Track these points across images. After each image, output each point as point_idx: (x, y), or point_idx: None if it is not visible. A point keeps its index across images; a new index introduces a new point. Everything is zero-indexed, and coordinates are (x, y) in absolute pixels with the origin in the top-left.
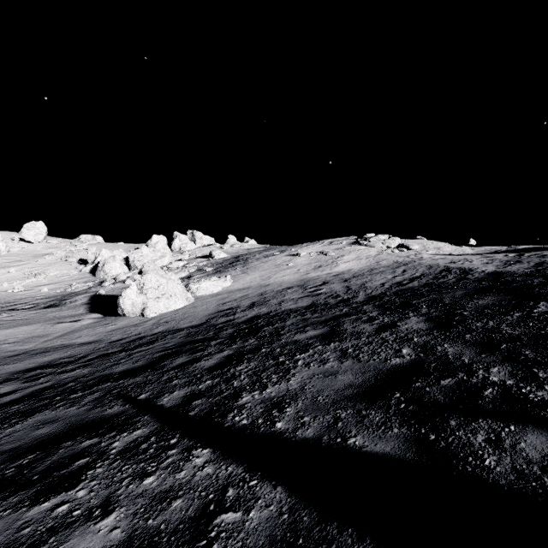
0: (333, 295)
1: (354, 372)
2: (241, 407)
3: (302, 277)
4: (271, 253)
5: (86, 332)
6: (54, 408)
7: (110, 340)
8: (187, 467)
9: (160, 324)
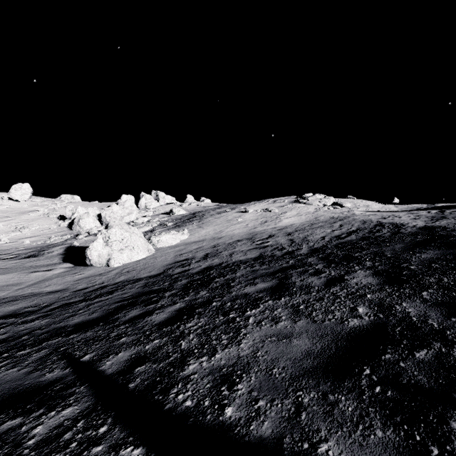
0: (279, 248)
1: (309, 335)
2: (187, 379)
3: (250, 231)
4: (223, 210)
5: (55, 281)
6: None
7: (75, 289)
8: None
9: (122, 273)
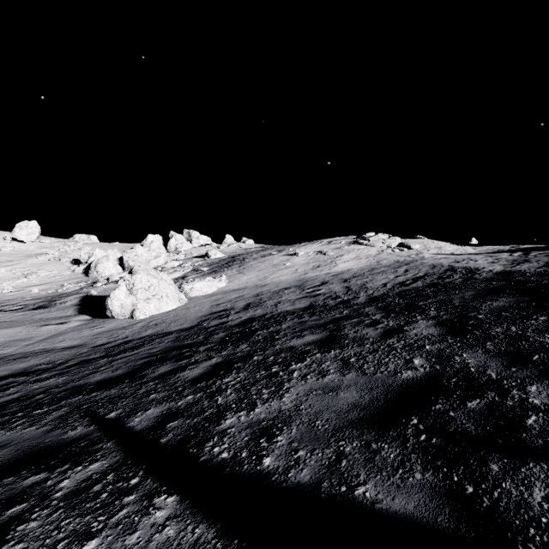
0: (332, 296)
1: (358, 387)
2: (223, 432)
3: (300, 277)
4: (269, 252)
5: (70, 335)
6: (10, 428)
7: (94, 344)
8: (144, 525)
9: (149, 326)
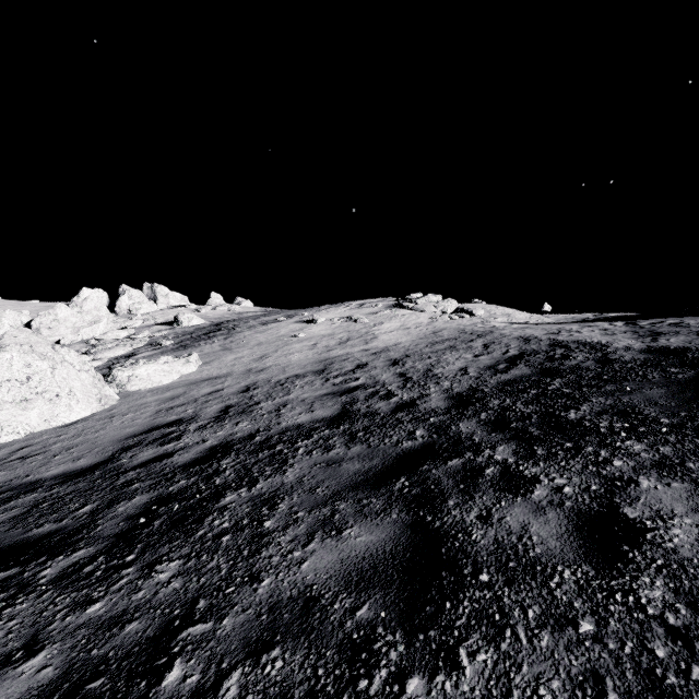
0: (381, 393)
1: None
2: None
3: (321, 357)
4: (273, 318)
5: None
6: None
7: None
8: None
9: (6, 463)
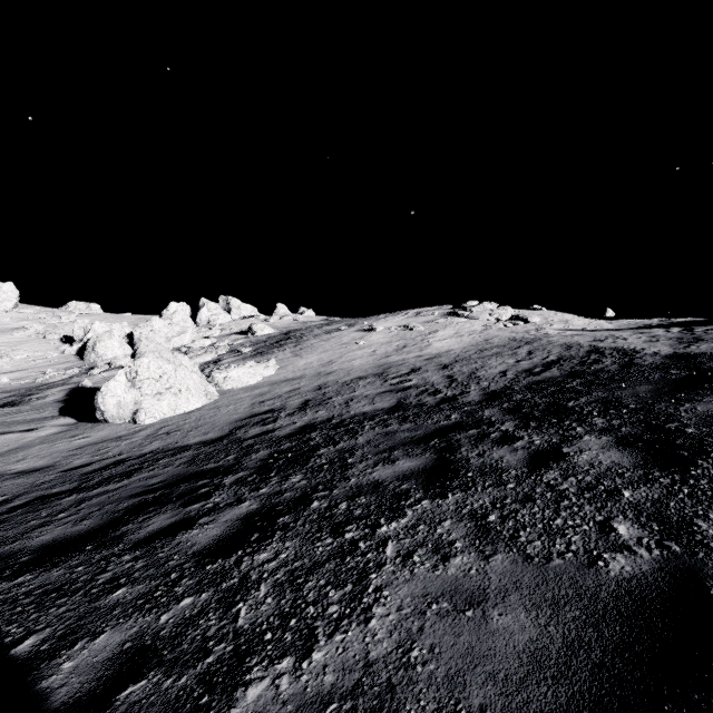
0: (429, 390)
1: (526, 598)
2: None
3: (380, 362)
4: (336, 327)
5: (36, 451)
6: None
7: (68, 466)
8: None
9: (157, 436)
